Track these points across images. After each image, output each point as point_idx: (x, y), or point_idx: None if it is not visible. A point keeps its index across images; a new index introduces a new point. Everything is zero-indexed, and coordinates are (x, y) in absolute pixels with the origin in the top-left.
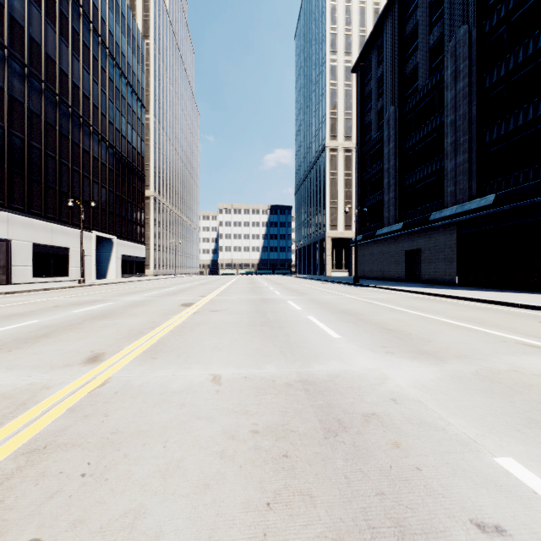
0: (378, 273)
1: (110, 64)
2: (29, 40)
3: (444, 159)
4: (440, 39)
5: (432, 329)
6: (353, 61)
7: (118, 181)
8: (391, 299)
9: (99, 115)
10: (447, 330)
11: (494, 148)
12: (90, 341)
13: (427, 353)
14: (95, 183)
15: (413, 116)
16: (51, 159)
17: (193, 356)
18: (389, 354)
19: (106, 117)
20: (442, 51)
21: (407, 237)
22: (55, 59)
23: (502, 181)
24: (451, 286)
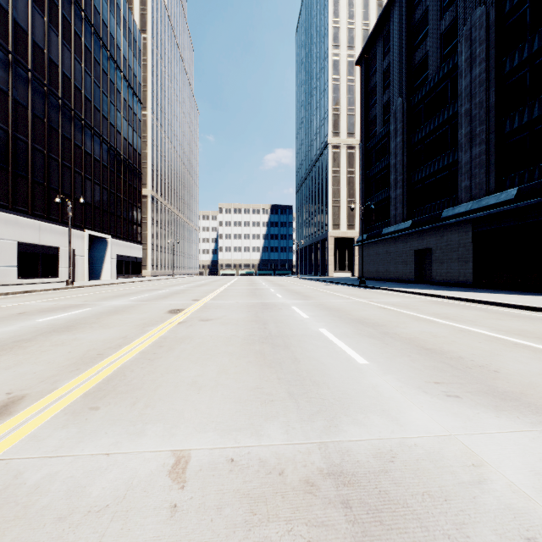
0: (384, 274)
1: (104, 56)
2: (13, 26)
3: (457, 152)
4: (453, 24)
5: (485, 348)
6: (356, 55)
7: (113, 178)
8: (409, 304)
9: (92, 109)
10: (506, 350)
11: (515, 138)
12: (19, 372)
13: (509, 397)
14: (87, 179)
15: (423, 107)
16: (39, 153)
17: (155, 403)
18: (453, 399)
19: (99, 111)
20: (455, 37)
21: (416, 235)
22: (43, 47)
23: (525, 173)
24: (467, 288)
